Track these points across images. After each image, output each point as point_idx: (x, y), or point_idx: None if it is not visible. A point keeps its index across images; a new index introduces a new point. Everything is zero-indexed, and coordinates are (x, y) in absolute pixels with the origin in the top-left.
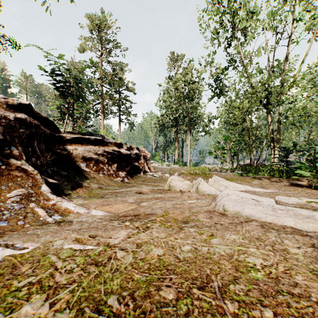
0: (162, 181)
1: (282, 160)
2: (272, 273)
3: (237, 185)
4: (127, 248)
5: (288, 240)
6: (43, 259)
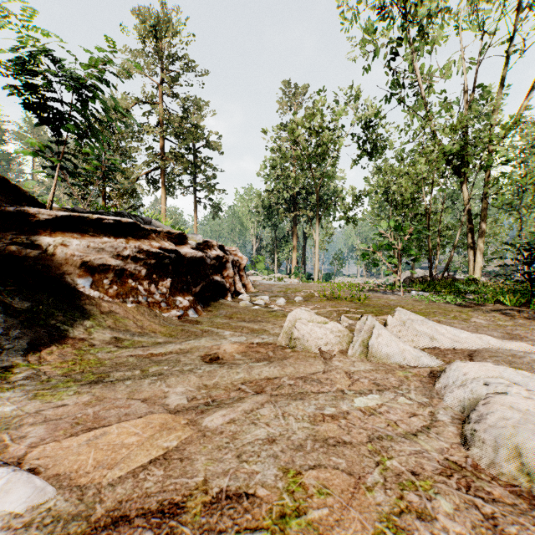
0: (270, 318)
1: (521, 270)
2: None
3: (459, 332)
4: None
5: None
6: None
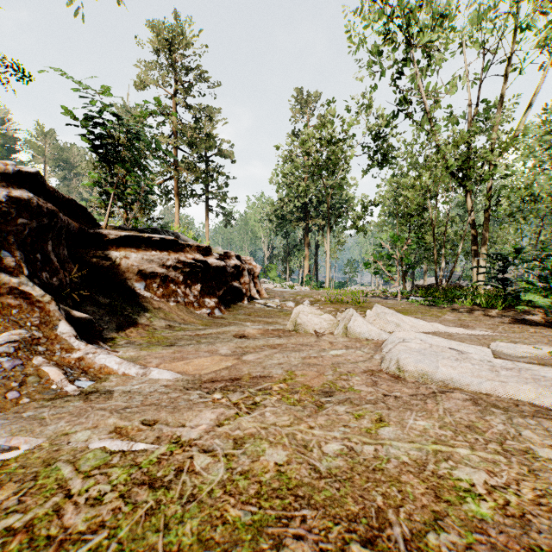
0: (281, 315)
1: (495, 277)
2: (510, 504)
3: (418, 321)
4: (216, 449)
5: (530, 431)
6: (46, 472)
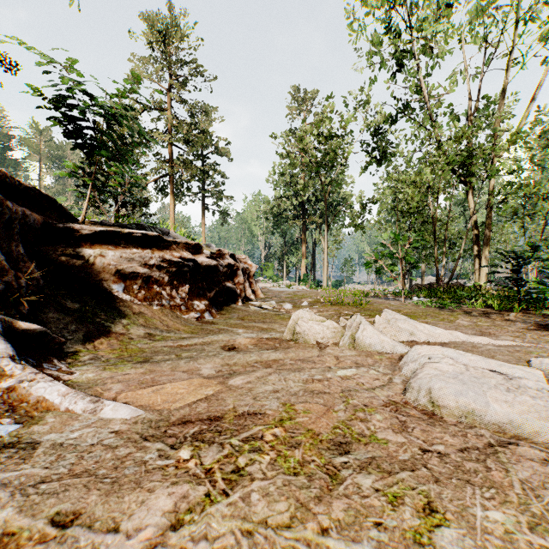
0: (278, 319)
1: (509, 277)
2: None
3: (435, 329)
4: None
5: None
6: None
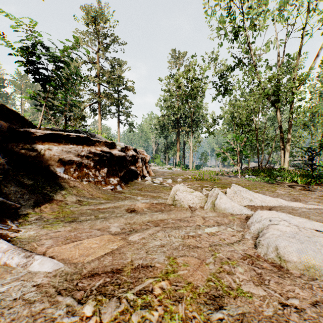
0: (163, 190)
1: (306, 163)
2: None
3: (266, 197)
4: None
5: None
6: None
